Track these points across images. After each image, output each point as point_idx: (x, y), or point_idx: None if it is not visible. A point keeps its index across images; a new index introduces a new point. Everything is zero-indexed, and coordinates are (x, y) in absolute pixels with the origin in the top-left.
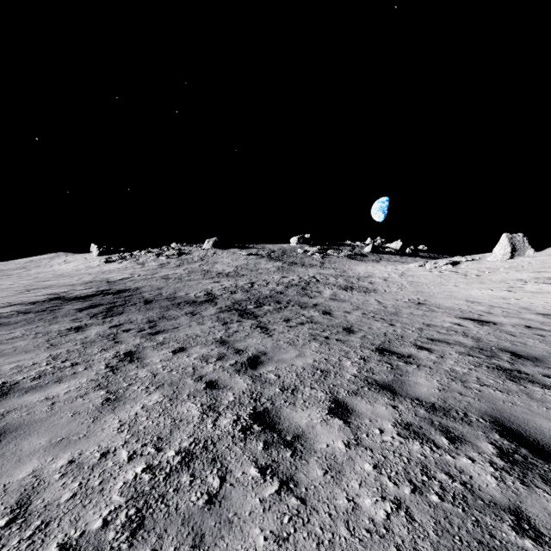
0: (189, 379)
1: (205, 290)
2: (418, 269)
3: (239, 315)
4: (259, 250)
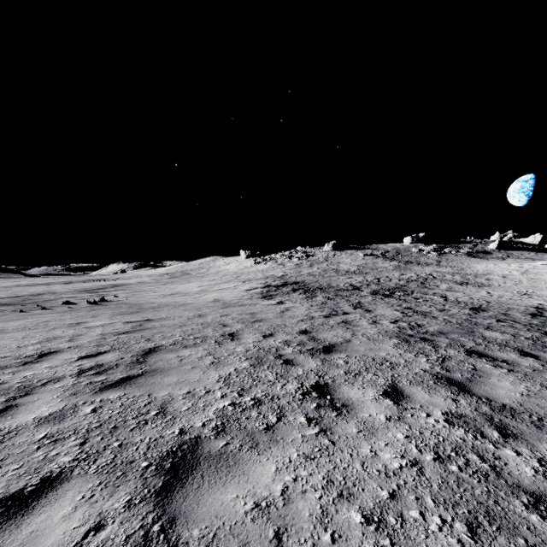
0: (387, 309)
1: (347, 283)
2: (546, 266)
3: (384, 296)
4: (374, 251)
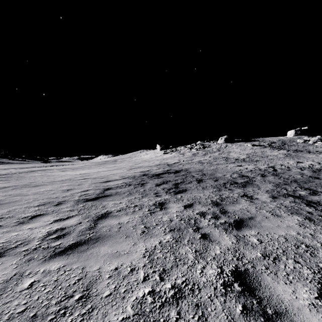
0: None
1: (236, 172)
2: None
3: (307, 205)
4: (260, 142)
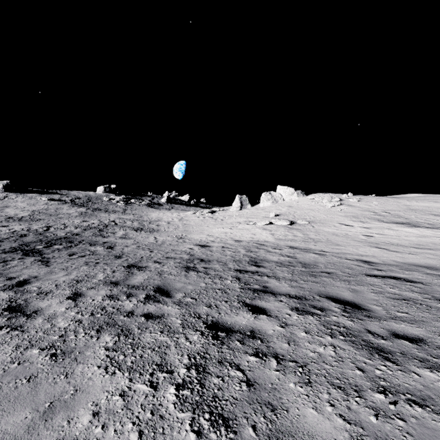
0: None
1: None
2: (192, 215)
3: (24, 254)
4: (63, 196)
